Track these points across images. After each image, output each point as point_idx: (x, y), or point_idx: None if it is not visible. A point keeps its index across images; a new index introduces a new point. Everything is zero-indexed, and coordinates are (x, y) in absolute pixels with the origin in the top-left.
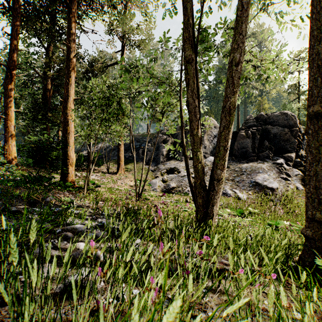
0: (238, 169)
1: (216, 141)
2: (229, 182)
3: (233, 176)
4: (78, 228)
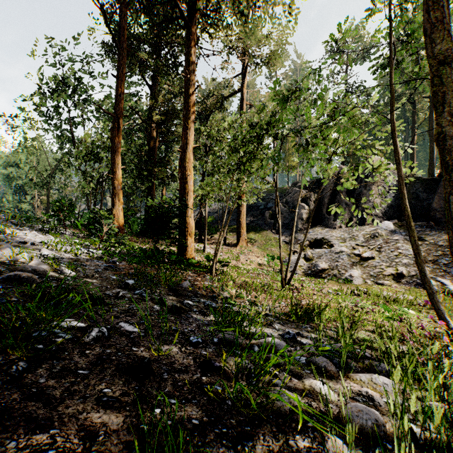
0: (444, 243)
1: (393, 196)
2: (426, 265)
3: (434, 256)
4: (276, 344)
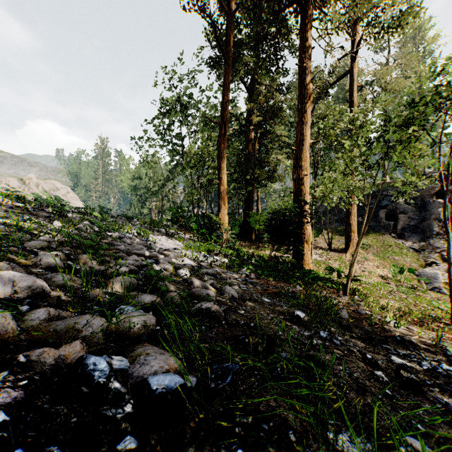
0: None
1: None
2: None
3: None
4: None
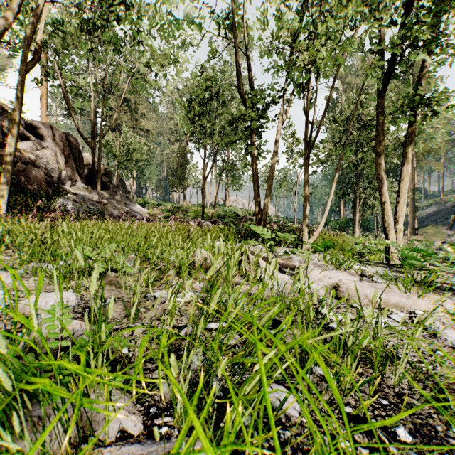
0: None
1: None
2: None
3: None
4: None
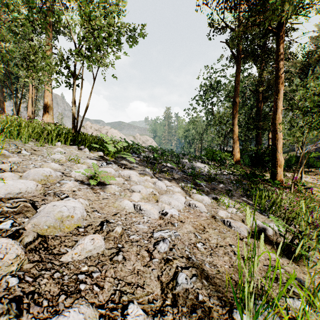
0: None
1: None
2: None
3: None
4: None
